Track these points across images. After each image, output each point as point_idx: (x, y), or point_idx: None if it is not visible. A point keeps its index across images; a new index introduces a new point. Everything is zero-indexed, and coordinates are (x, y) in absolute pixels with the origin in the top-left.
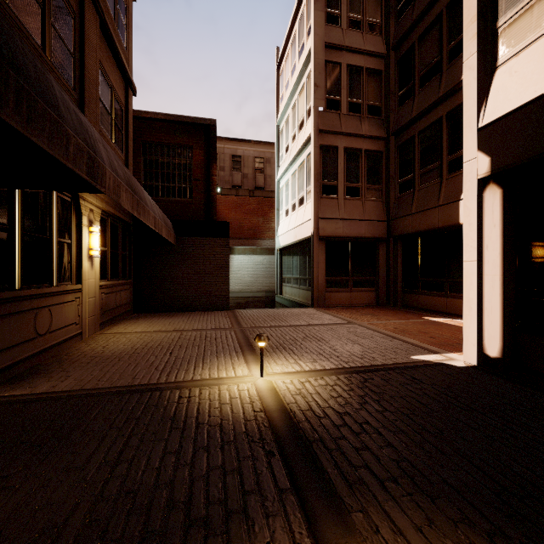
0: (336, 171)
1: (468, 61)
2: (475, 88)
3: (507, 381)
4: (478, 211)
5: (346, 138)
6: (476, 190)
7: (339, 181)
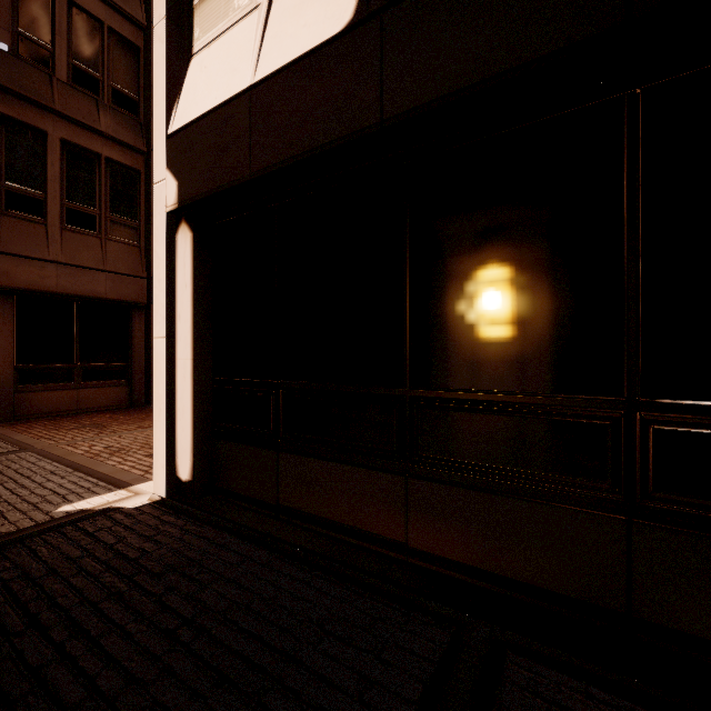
0: (42, 174)
1: (158, 28)
2: (165, 72)
3: (183, 518)
4: (168, 261)
5: (66, 124)
6: (165, 229)
7: (50, 194)
